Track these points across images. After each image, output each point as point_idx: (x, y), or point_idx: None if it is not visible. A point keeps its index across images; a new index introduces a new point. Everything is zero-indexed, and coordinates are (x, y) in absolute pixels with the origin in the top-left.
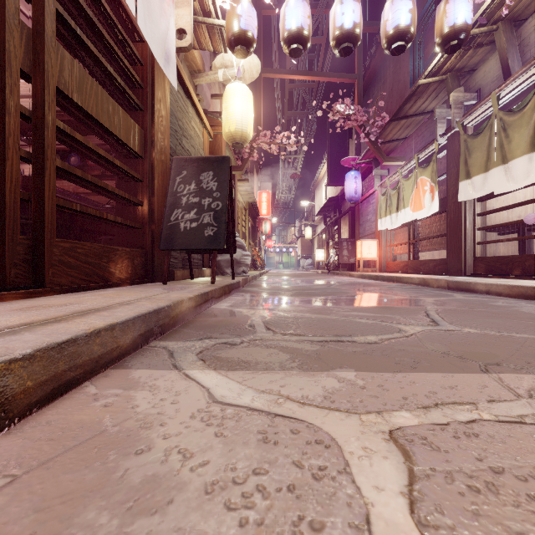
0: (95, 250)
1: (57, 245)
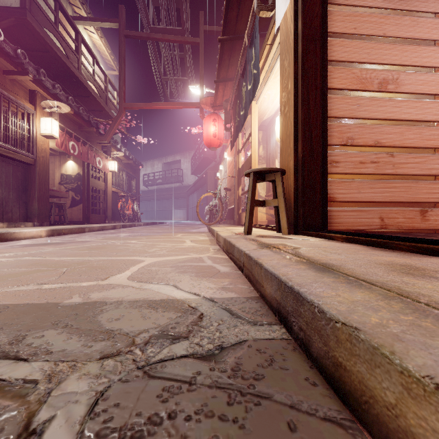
0: None
1: None
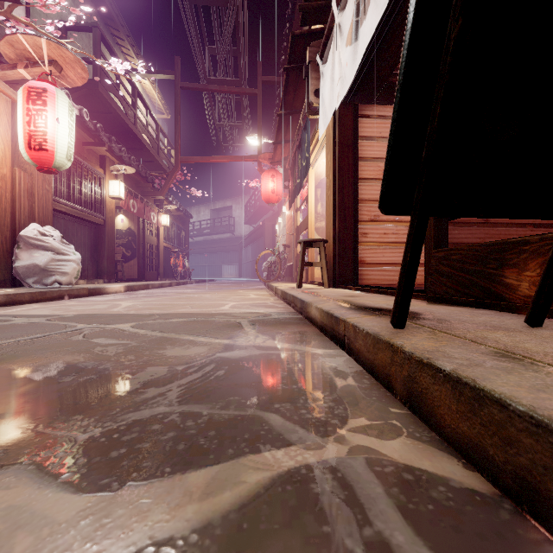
0: (476, 252)
1: (434, 256)
